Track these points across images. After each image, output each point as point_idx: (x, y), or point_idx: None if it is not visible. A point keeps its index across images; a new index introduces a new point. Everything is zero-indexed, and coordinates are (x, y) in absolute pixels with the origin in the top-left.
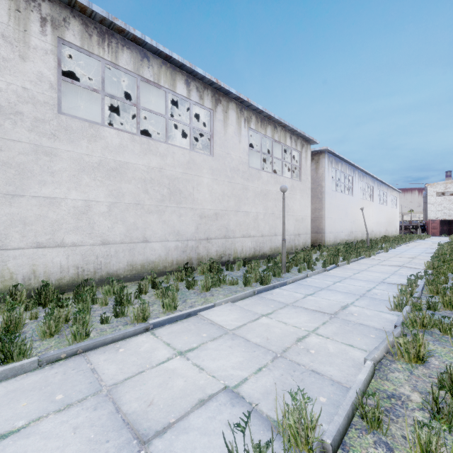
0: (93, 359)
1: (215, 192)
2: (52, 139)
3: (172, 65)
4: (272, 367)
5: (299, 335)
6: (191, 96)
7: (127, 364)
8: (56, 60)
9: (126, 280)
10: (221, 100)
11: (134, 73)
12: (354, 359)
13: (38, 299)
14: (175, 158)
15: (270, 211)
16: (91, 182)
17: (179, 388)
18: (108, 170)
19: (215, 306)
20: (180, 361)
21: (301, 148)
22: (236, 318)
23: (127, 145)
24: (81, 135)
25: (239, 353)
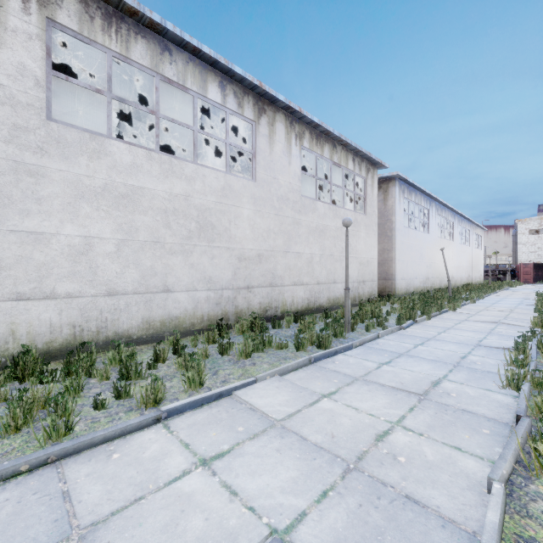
0: (69, 474)
1: (258, 227)
2: (38, 153)
3: (202, 62)
4: (343, 490)
5: (378, 430)
6: (227, 103)
7: (119, 482)
8: (45, 48)
9: (140, 342)
10: (266, 109)
11: (152, 70)
12: (468, 474)
13: (14, 370)
14: (206, 183)
15: (327, 253)
16: (93, 212)
17: (195, 534)
18: (116, 196)
19: (257, 382)
20: (201, 477)
21: (367, 173)
22: (287, 400)
23: (141, 164)
24: (78, 150)
25: (292, 462)
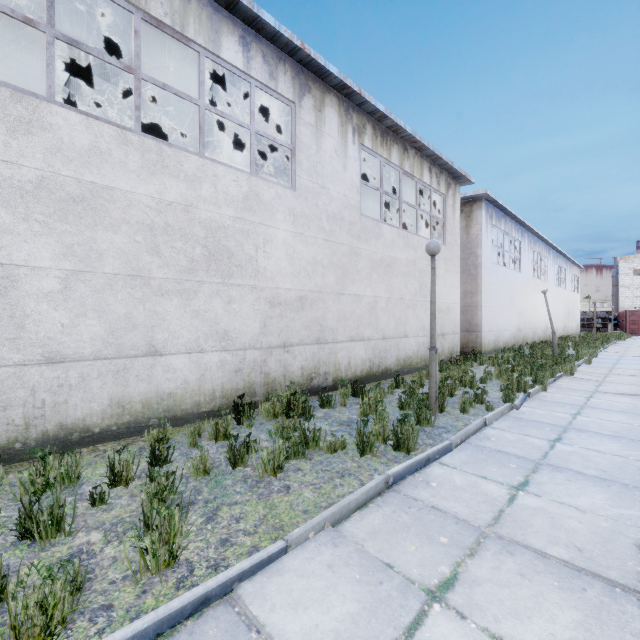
0: None
1: (299, 257)
2: None
3: (212, 2)
4: None
5: None
6: (252, 70)
7: None
8: None
9: (107, 437)
10: (311, 86)
11: (128, 1)
12: None
13: None
14: (218, 188)
15: (396, 295)
16: (17, 223)
17: None
18: (63, 200)
19: (289, 550)
20: None
21: (447, 189)
22: (352, 617)
23: (109, 150)
24: None
25: None
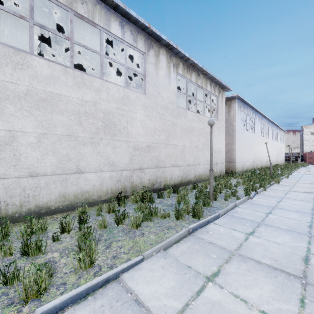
0: None
1: (148, 126)
2: None
3: (106, 6)
4: None
5: None
6: (125, 38)
7: None
8: None
9: (58, 211)
10: (153, 45)
11: (67, 6)
12: None
13: None
14: (109, 94)
15: (194, 145)
16: (17, 111)
17: None
18: (37, 100)
19: (144, 260)
20: None
21: (218, 93)
22: (172, 287)
23: (58, 77)
24: (3, 61)
25: None
